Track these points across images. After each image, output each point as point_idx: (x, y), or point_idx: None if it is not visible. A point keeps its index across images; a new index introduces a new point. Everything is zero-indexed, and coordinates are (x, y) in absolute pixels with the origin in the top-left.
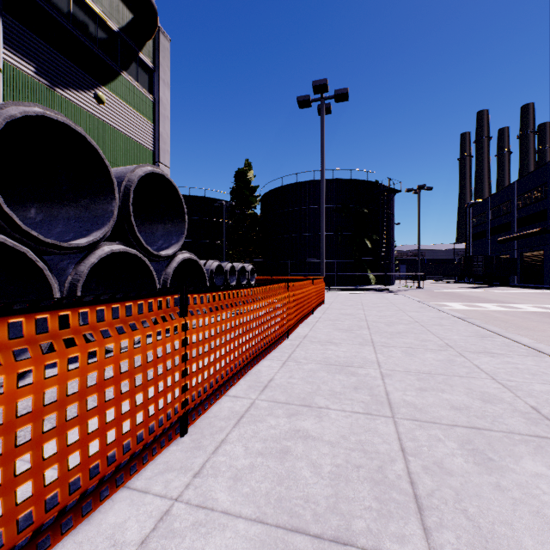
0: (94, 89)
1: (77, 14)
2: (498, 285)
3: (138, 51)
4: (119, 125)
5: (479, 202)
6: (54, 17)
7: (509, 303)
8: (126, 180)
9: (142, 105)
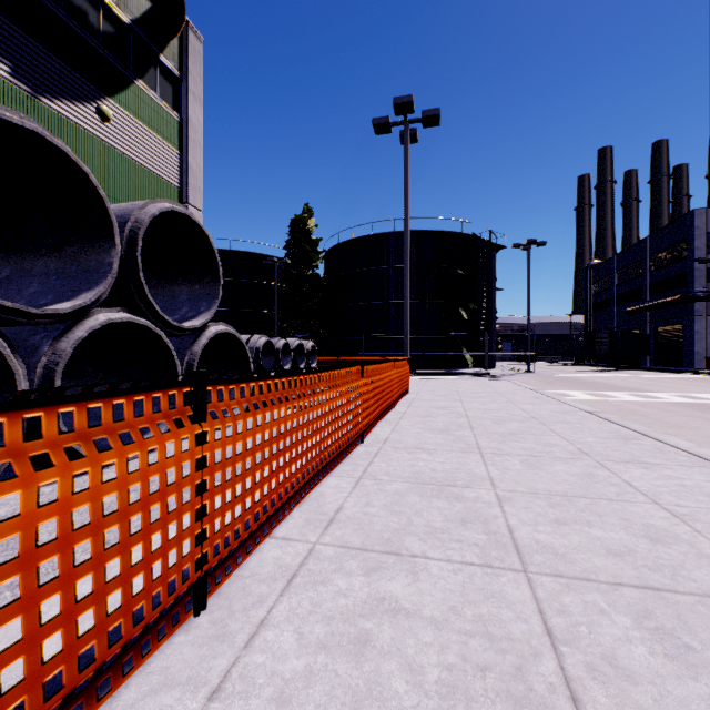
0: (95, 101)
1: None
2: (627, 368)
3: (159, 53)
4: (131, 151)
5: (602, 262)
6: None
7: (645, 392)
8: (133, 219)
9: (163, 125)
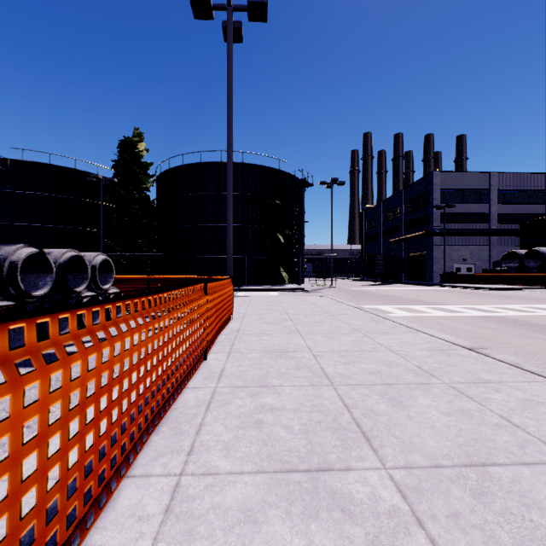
0: None
1: None
2: (393, 282)
3: None
4: None
5: (373, 207)
6: None
7: (437, 304)
8: None
9: None
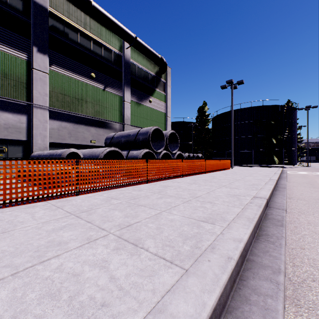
0: (149, 98)
1: (145, 76)
2: None
3: (160, 79)
4: (155, 107)
5: None
6: (140, 81)
7: None
8: (166, 135)
9: (161, 97)
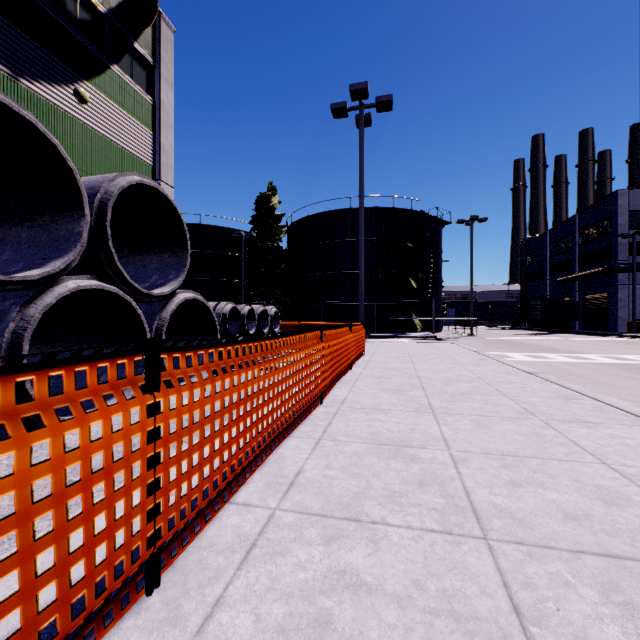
0: (73, 84)
1: None
2: (559, 332)
3: (133, 41)
4: (107, 131)
5: (536, 237)
6: None
7: (577, 353)
8: (102, 191)
9: (138, 108)
